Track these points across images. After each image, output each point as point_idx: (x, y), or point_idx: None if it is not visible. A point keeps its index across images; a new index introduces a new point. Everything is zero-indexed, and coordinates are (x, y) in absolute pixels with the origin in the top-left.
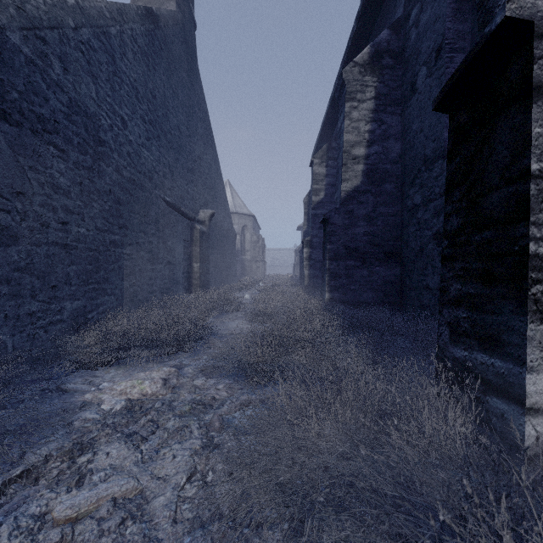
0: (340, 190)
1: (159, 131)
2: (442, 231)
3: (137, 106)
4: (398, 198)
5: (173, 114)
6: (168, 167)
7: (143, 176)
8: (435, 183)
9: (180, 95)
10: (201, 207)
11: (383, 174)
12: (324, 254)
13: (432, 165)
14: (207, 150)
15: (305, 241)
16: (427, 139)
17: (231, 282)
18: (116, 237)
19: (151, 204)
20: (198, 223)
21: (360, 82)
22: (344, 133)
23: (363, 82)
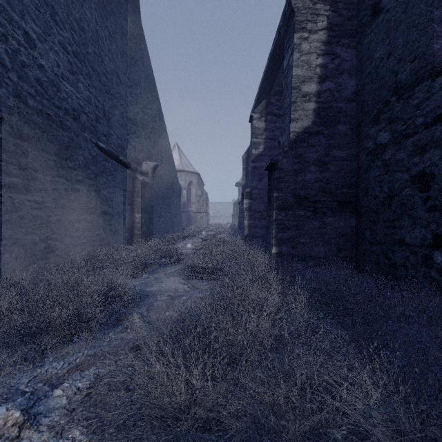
0: (289, 131)
1: (89, 69)
2: (430, 171)
3: (54, 29)
4: (353, 140)
5: (110, 58)
6: (102, 111)
7: (65, 114)
8: (416, 112)
9: (119, 42)
10: (144, 159)
11: (337, 113)
12: (270, 204)
13: (410, 92)
14: (151, 105)
15: (245, 192)
16: (400, 62)
17: (176, 231)
18: (15, 179)
19: (77, 147)
20: (140, 174)
21: (310, 10)
22: (293, 67)
23: (314, 10)
